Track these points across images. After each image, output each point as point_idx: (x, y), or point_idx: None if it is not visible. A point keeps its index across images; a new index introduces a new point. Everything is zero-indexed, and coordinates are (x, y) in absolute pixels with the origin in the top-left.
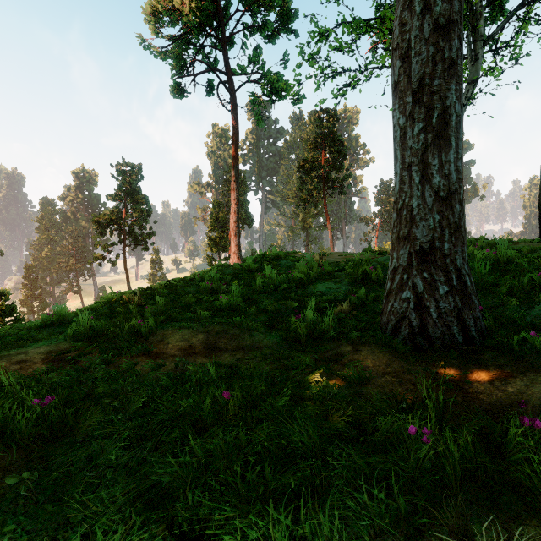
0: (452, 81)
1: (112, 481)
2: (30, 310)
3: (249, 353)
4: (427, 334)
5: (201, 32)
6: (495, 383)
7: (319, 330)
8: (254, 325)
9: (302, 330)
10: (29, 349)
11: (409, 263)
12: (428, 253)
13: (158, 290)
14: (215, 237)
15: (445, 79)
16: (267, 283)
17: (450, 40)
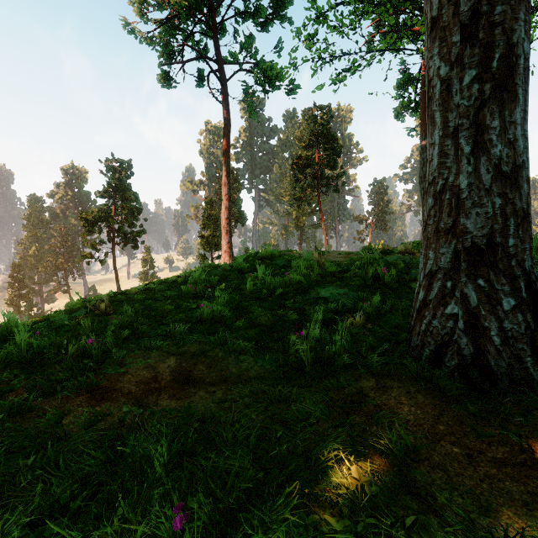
0: (521, 7)
1: None
2: (17, 310)
3: (234, 389)
4: (487, 367)
5: (190, 17)
6: None
7: (328, 353)
8: (242, 346)
9: (305, 354)
10: None
11: (455, 265)
12: (484, 251)
13: (131, 295)
14: (208, 235)
15: (512, 3)
16: (259, 287)
17: None
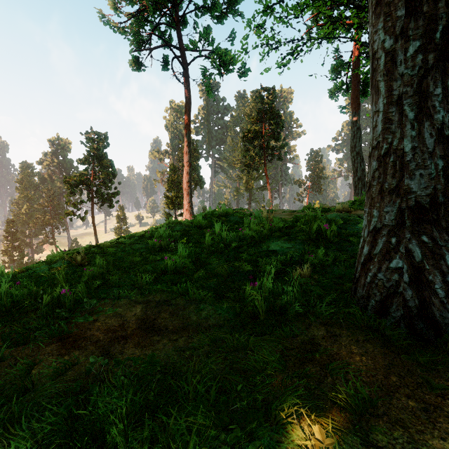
0: None
1: None
2: (11, 259)
3: (195, 337)
4: (431, 318)
5: (157, 10)
6: None
7: (281, 303)
8: (202, 295)
9: (260, 304)
10: None
11: (399, 223)
12: (428, 210)
13: (104, 247)
14: (172, 196)
15: None
16: (217, 241)
17: None
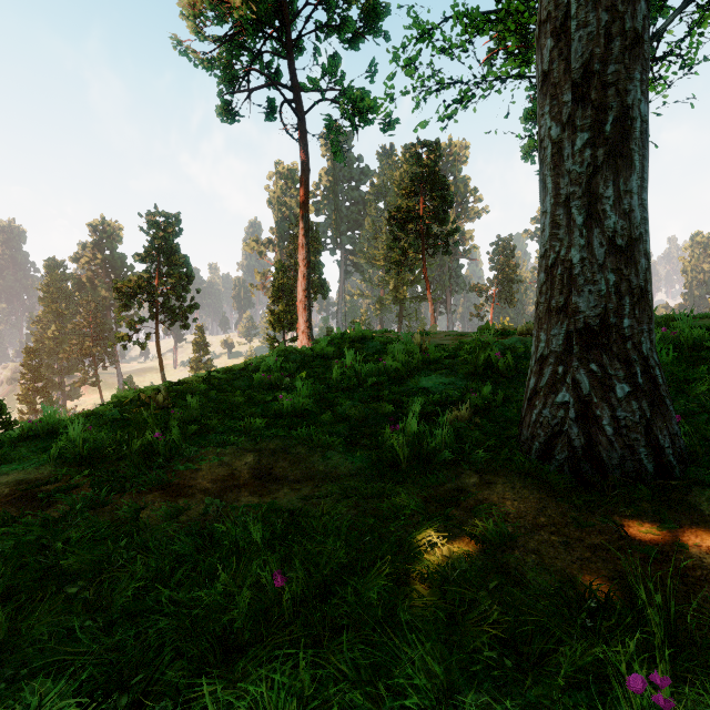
0: (636, 66)
1: None
2: (32, 408)
3: (321, 487)
4: (598, 459)
5: (258, 33)
6: None
7: (428, 449)
8: (329, 441)
9: (401, 449)
10: None
11: (567, 348)
12: (597, 333)
13: (193, 385)
14: (279, 310)
15: (626, 62)
16: (348, 376)
17: (633, 3)
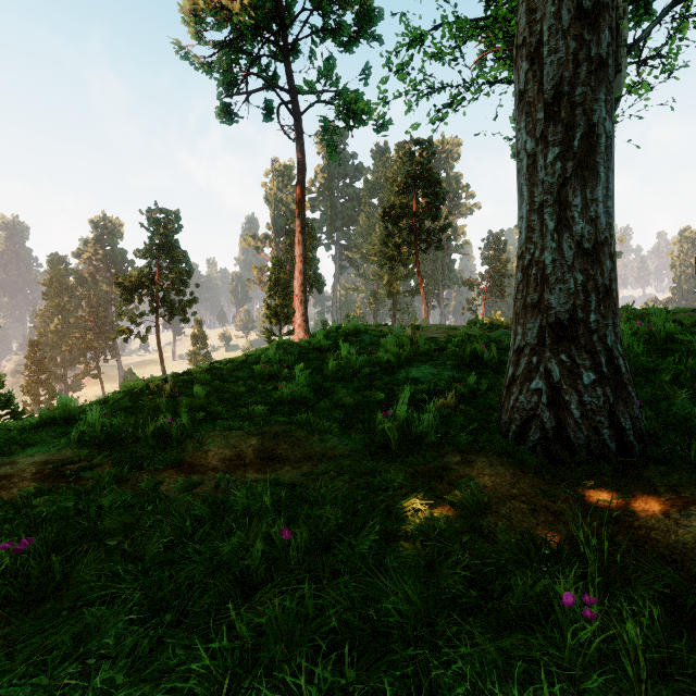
0: (601, 89)
1: (104, 686)
2: (35, 400)
3: (319, 465)
4: (566, 440)
5: (256, 37)
6: (671, 514)
7: (416, 432)
8: (326, 426)
9: (391, 432)
10: (18, 458)
11: (540, 341)
12: (567, 327)
13: (197, 376)
14: (276, 305)
15: (592, 85)
16: (343, 367)
17: (598, 32)
